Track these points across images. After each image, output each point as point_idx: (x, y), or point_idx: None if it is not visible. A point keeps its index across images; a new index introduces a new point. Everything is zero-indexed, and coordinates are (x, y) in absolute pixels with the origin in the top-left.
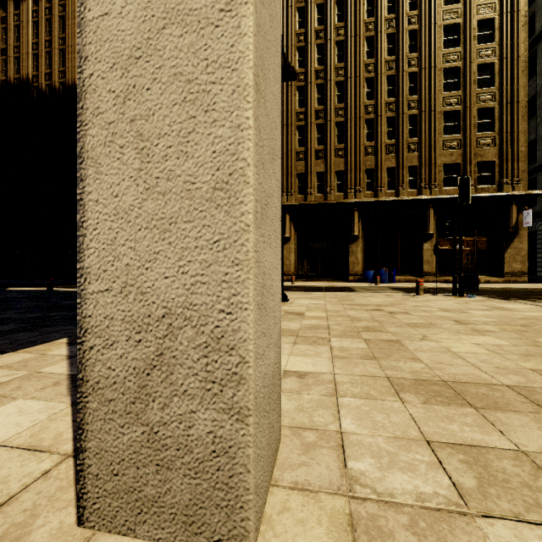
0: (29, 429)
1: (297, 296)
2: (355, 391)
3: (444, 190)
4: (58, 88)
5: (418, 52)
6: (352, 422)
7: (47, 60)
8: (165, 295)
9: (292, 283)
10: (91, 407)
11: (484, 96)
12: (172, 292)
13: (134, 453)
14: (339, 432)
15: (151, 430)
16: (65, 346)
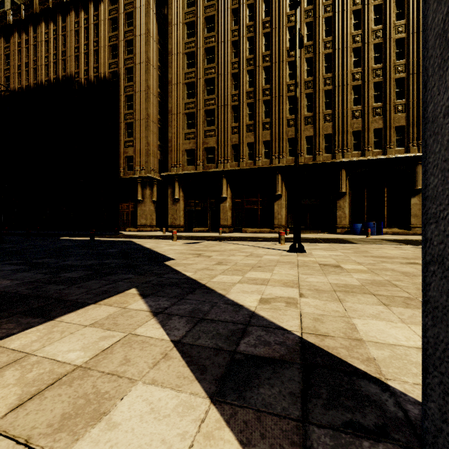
0: None
1: (307, 247)
2: None
3: None
4: (93, 81)
5: (406, 19)
6: None
7: (85, 59)
8: None
9: (286, 235)
10: None
11: None
12: None
13: None
14: None
15: None
16: (140, 299)
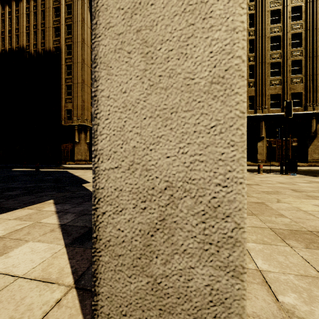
0: (40, 265)
1: None
2: (253, 238)
3: (270, 110)
4: (41, 52)
5: (255, 27)
6: (263, 262)
7: (34, 36)
8: (167, 172)
9: None
10: (103, 260)
11: (295, 53)
12: (173, 169)
13: (139, 299)
14: (258, 270)
15: (154, 281)
16: (53, 205)
